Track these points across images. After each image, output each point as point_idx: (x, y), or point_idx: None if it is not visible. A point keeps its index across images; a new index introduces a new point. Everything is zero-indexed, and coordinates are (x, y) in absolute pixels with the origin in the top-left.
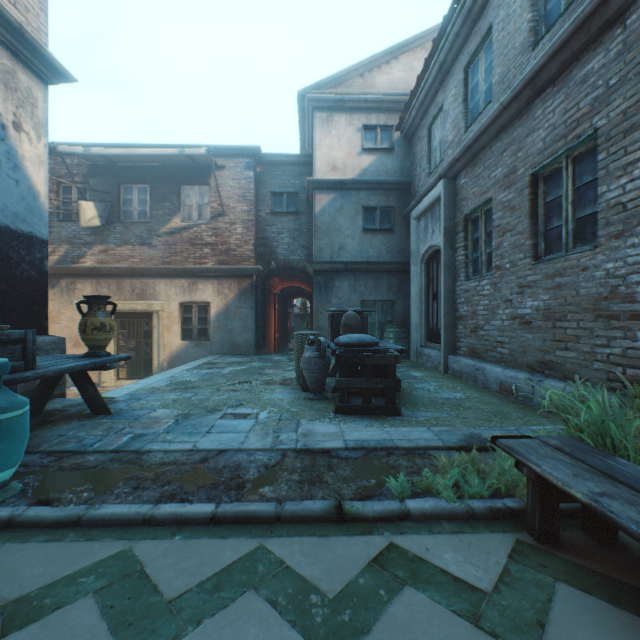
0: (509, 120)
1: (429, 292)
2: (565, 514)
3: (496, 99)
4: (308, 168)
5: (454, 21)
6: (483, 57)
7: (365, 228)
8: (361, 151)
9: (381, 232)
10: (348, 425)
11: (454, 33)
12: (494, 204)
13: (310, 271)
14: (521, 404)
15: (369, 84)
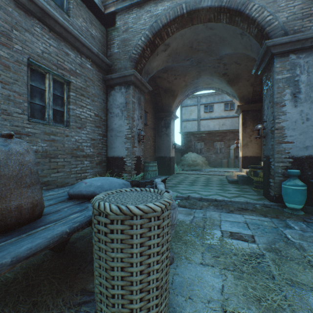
0: None
1: None
2: None
3: None
4: None
5: None
6: None
7: None
8: None
9: None
10: None
11: None
12: None
13: None
14: None
15: None
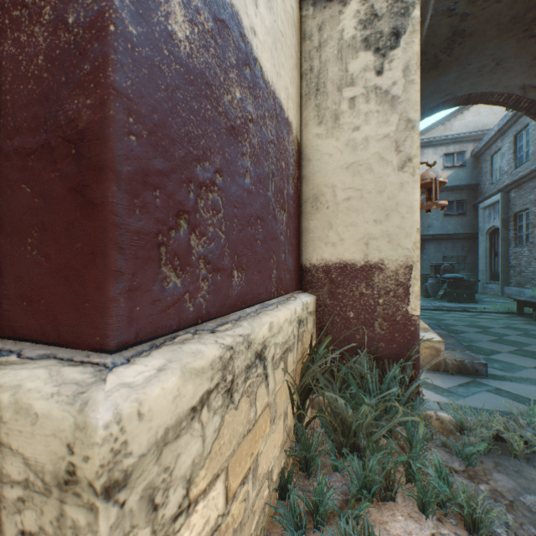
0: (535, 175)
1: (491, 251)
2: (529, 314)
3: (530, 162)
4: None
5: (506, 116)
6: (524, 135)
7: (445, 214)
8: (442, 169)
9: (456, 215)
10: (455, 304)
11: (507, 120)
12: (529, 212)
13: None
14: None
15: (448, 128)
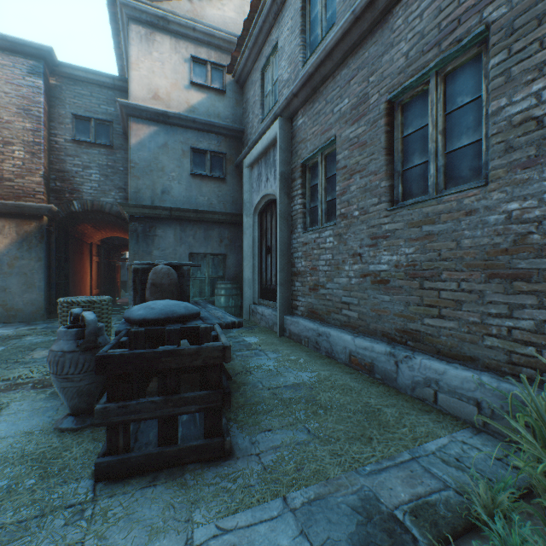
0: (360, 38)
1: (263, 246)
2: None
3: (342, 19)
4: (126, 95)
5: None
6: None
7: (194, 172)
8: (189, 85)
9: (212, 179)
10: (106, 541)
11: None
12: (339, 142)
13: (126, 216)
14: (382, 385)
15: (199, 13)
